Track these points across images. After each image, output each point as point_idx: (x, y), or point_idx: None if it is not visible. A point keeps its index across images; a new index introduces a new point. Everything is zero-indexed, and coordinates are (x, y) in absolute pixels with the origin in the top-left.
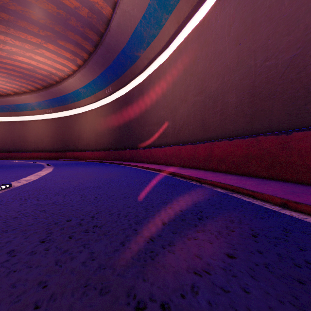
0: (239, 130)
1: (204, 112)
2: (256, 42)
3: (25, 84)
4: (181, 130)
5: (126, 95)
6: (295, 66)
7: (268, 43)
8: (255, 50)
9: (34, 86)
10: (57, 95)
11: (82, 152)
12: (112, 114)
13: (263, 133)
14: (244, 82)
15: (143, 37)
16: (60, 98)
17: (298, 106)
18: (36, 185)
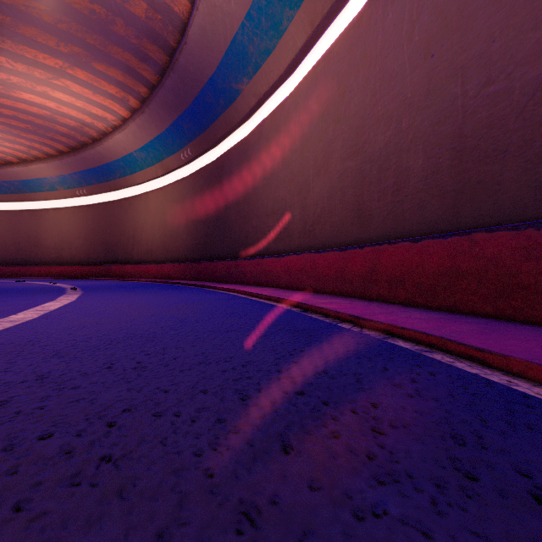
0: (432, 223)
1: (362, 190)
2: (467, 48)
3: (37, 144)
4: (318, 225)
5: (217, 161)
6: None
7: (493, 50)
8: (464, 66)
9: (53, 148)
10: (94, 163)
11: (140, 265)
12: (192, 197)
13: (480, 227)
14: (442, 130)
15: (247, 54)
16: (100, 170)
17: None
18: (25, 332)
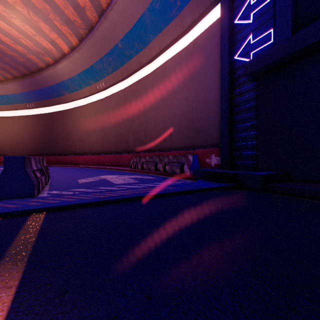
0: (114, 151)
1: (104, 140)
2: (118, 122)
3: None
4: (93, 147)
5: (50, 114)
6: (125, 135)
7: (120, 125)
8: (118, 125)
9: None
10: None
11: None
12: (34, 125)
13: (119, 153)
14: (115, 134)
15: (68, 86)
16: None
17: (125, 146)
18: None
